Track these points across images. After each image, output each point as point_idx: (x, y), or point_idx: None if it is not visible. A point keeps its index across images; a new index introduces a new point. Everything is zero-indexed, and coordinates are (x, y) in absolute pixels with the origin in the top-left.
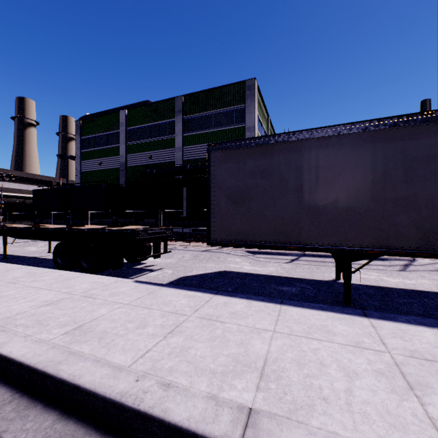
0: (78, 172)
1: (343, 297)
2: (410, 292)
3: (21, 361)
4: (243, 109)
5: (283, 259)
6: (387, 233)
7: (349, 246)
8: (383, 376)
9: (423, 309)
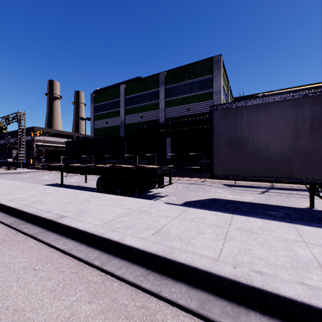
0: (92, 128)
1: None
2: None
3: (143, 250)
4: (211, 78)
5: (255, 191)
6: None
7: None
8: None
9: None
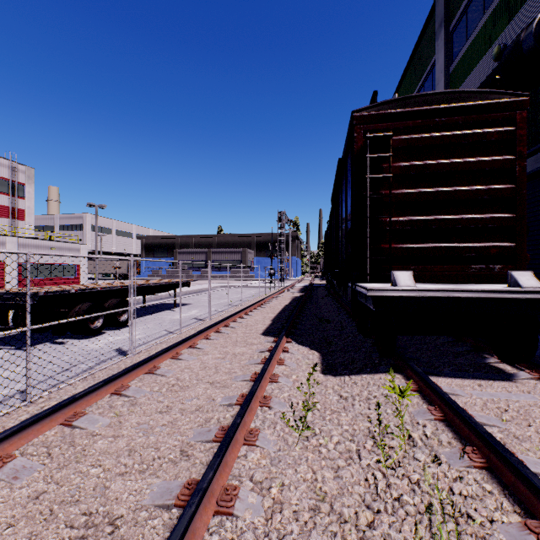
0: None
1: None
2: None
3: None
4: None
5: None
6: None
7: None
8: None
9: None
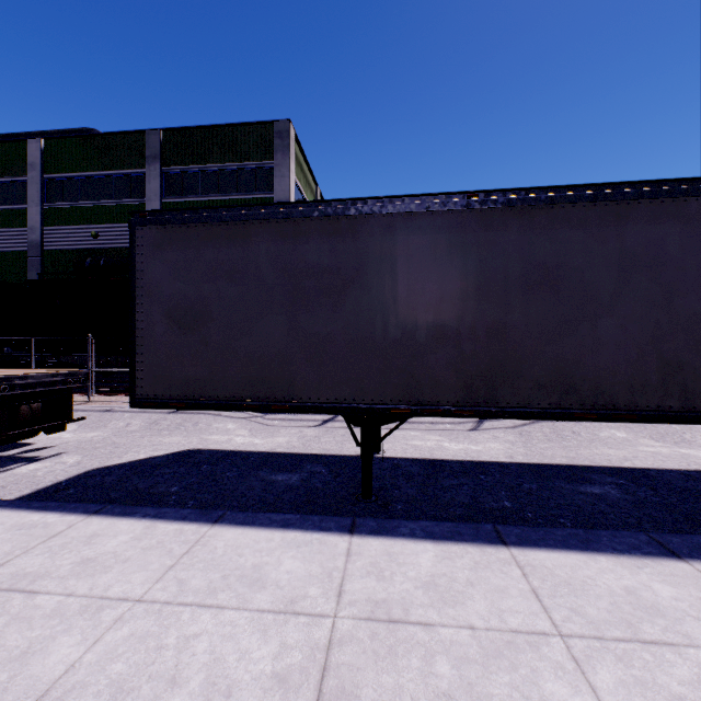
0: None
1: (362, 487)
2: (468, 466)
3: None
4: (271, 169)
5: (311, 421)
6: (418, 379)
7: (366, 402)
8: (282, 688)
9: (473, 495)
